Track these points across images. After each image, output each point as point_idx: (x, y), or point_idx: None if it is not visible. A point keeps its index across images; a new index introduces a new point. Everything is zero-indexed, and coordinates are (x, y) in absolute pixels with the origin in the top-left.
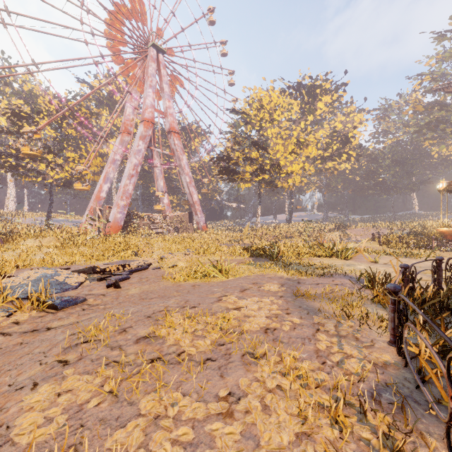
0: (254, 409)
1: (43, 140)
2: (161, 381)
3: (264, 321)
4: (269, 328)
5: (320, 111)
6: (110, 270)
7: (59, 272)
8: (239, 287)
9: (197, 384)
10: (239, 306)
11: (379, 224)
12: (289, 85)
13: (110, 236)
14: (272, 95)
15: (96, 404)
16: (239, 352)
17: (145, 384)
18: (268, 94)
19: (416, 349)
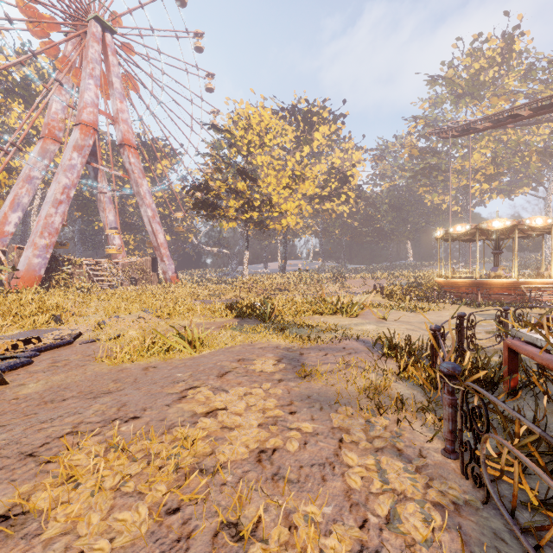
0: None
1: None
2: None
3: (256, 436)
4: (264, 450)
5: (317, 142)
6: None
7: None
8: (217, 368)
9: None
10: (215, 407)
11: (378, 275)
12: (282, 107)
13: (18, 291)
14: (263, 114)
15: None
16: (209, 524)
17: None
18: (257, 111)
19: (496, 471)
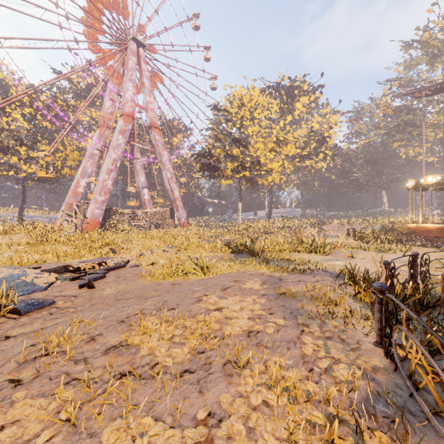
0: (238, 434)
1: (15, 132)
2: (129, 403)
3: (247, 323)
4: (252, 331)
5: (298, 111)
6: (85, 269)
7: (27, 272)
8: (220, 285)
9: (172, 404)
10: (220, 306)
11: (353, 221)
12: (269, 85)
13: (87, 232)
14: (253, 94)
15: (47, 439)
16: (220, 360)
17: (110, 407)
18: (248, 92)
19: (405, 352)
